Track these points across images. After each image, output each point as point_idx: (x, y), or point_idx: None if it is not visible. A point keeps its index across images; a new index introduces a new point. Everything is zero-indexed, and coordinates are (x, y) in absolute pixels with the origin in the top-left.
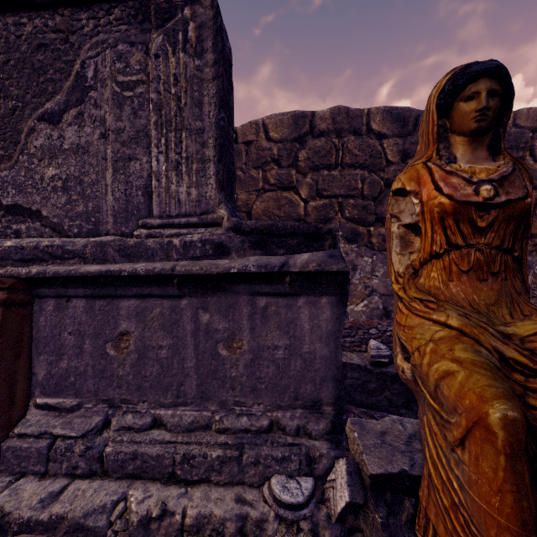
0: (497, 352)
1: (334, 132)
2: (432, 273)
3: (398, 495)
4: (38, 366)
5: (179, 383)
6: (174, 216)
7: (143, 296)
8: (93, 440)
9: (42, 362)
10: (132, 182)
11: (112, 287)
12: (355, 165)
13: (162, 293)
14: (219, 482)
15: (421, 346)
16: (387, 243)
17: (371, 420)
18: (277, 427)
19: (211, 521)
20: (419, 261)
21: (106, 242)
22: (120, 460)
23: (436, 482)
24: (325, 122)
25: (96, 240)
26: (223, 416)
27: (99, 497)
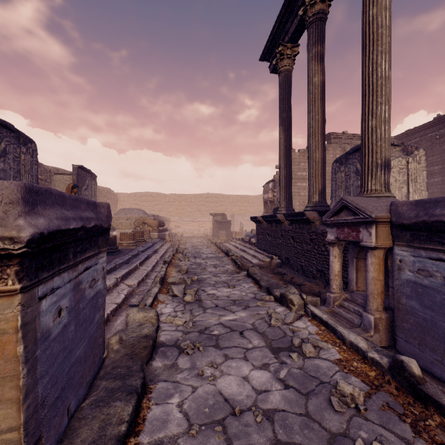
0: None
1: None
2: None
3: None
4: None
5: None
6: None
7: None
8: None
9: None
10: None
11: None
12: None
13: None
14: None
15: None
16: None
17: None
18: None
19: None
20: None
21: None
22: None
23: None
24: None
25: None
26: None
27: None
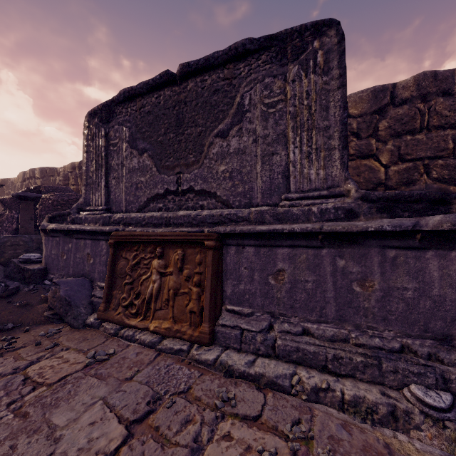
0: None
1: (418, 97)
2: None
3: None
4: (226, 286)
5: (321, 307)
6: (306, 191)
7: (294, 246)
8: (266, 335)
9: (228, 284)
10: (274, 169)
11: (272, 240)
12: (444, 126)
13: (307, 244)
14: (362, 380)
15: None
16: None
17: None
18: (408, 350)
19: (364, 401)
20: None
21: (263, 210)
22: (287, 350)
23: None
24: (407, 91)
25: (257, 209)
26: (358, 335)
27: (279, 369)
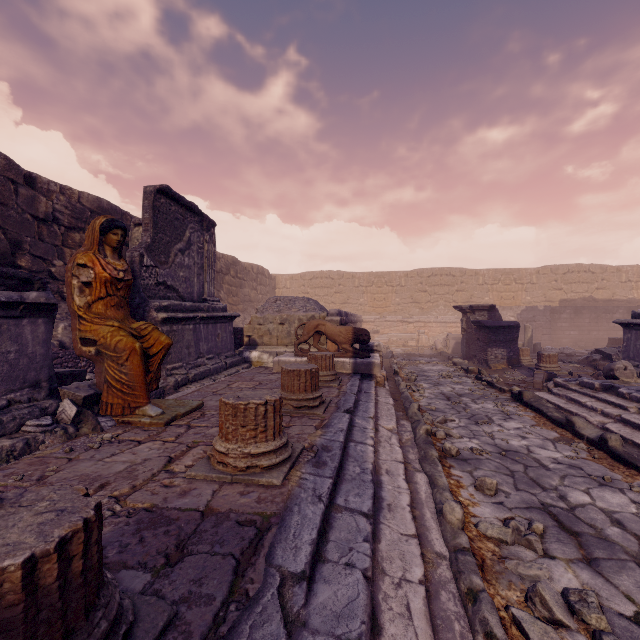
0: (131, 333)
1: None
2: (99, 307)
3: (92, 406)
4: None
5: None
6: None
7: None
8: None
9: None
10: None
11: None
12: None
13: None
14: None
15: (105, 335)
16: (68, 290)
17: (67, 386)
18: (15, 402)
19: (4, 450)
20: (92, 300)
21: None
22: None
23: (114, 384)
24: None
25: None
26: None
27: None
